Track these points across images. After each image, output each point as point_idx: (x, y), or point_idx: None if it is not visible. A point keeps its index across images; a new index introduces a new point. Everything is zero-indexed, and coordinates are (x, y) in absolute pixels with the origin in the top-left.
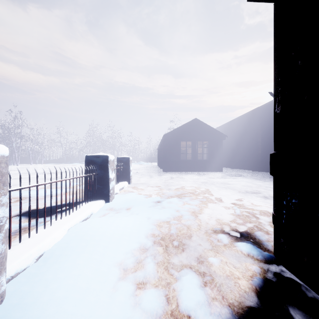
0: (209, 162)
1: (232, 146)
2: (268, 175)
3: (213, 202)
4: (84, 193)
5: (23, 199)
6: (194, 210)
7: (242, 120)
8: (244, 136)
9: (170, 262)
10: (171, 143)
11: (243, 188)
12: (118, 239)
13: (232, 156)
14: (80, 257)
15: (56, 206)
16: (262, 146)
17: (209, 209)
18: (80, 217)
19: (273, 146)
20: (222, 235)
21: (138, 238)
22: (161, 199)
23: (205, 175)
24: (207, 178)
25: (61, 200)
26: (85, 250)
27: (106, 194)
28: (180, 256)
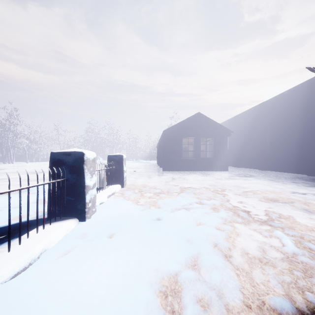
0: (213, 160)
1: (236, 144)
2: (280, 175)
3: (238, 221)
4: (48, 207)
5: None
6: (216, 239)
7: (248, 116)
8: (250, 133)
9: None
10: (172, 140)
11: (264, 193)
12: None
13: (236, 154)
14: None
15: None
16: (271, 143)
17: (237, 236)
18: (8, 270)
19: (284, 143)
20: None
21: None
22: (161, 214)
23: (209, 175)
24: (213, 179)
25: None
26: None
27: (80, 210)
28: None
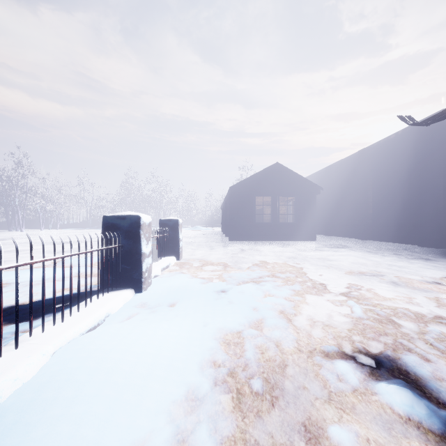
0: (296, 226)
1: (328, 204)
2: (384, 245)
3: (312, 292)
4: (101, 277)
5: (4, 286)
6: (283, 307)
7: (344, 166)
8: (347, 189)
9: (247, 440)
10: (241, 199)
11: (353, 266)
12: (144, 380)
13: (328, 218)
14: (50, 437)
15: (30, 310)
16: (374, 204)
17: (307, 306)
18: (83, 324)
19: (391, 204)
20: (343, 363)
21: (184, 372)
22: (226, 286)
23: (291, 245)
24: (294, 251)
25: (43, 296)
26: (68, 412)
27: (136, 280)
28: (268, 420)
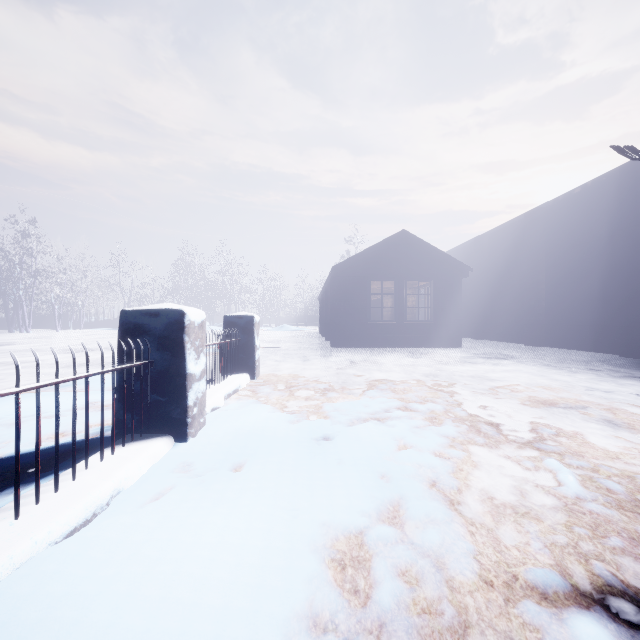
0: (431, 326)
1: (478, 292)
2: (567, 355)
3: (478, 441)
4: (117, 416)
5: None
6: (434, 473)
7: (503, 236)
8: (506, 271)
9: None
10: (350, 285)
11: (532, 391)
12: None
13: (478, 313)
14: None
15: None
16: (548, 292)
17: (475, 469)
18: (59, 522)
19: (575, 292)
20: (588, 625)
21: None
22: (331, 428)
23: (425, 355)
24: (432, 364)
25: None
26: None
27: (178, 420)
28: None
